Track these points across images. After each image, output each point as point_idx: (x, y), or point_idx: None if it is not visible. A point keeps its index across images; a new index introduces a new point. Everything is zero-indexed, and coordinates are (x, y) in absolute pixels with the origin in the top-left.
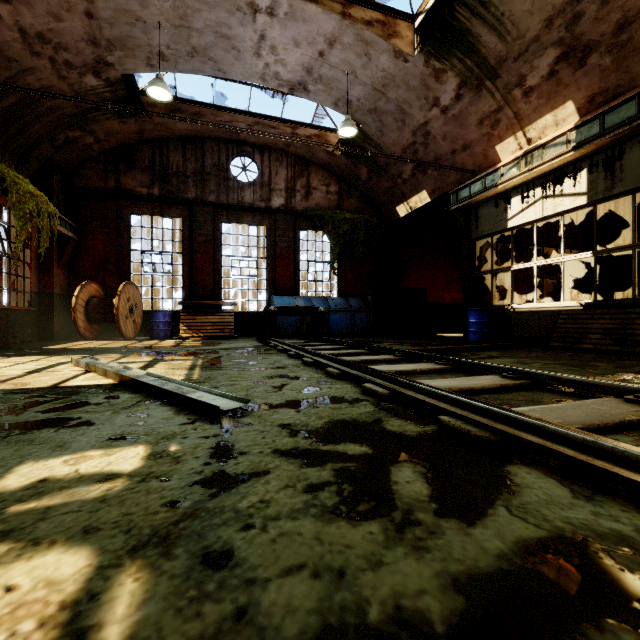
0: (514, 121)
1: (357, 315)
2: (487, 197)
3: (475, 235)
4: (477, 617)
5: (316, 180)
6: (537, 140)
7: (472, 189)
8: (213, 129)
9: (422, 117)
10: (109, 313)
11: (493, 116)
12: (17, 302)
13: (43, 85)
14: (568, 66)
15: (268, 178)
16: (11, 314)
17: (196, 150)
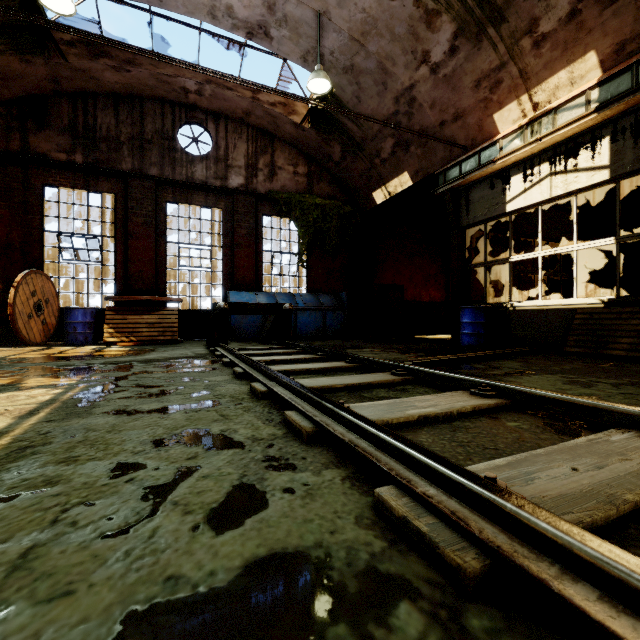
0: (519, 81)
1: (329, 314)
2: (481, 177)
3: (466, 222)
4: None
5: (282, 158)
6: (546, 105)
7: (463, 167)
8: (154, 85)
9: (407, 78)
10: (4, 311)
11: (493, 75)
12: None
13: None
14: (595, 3)
15: (224, 152)
16: None
17: (133, 111)
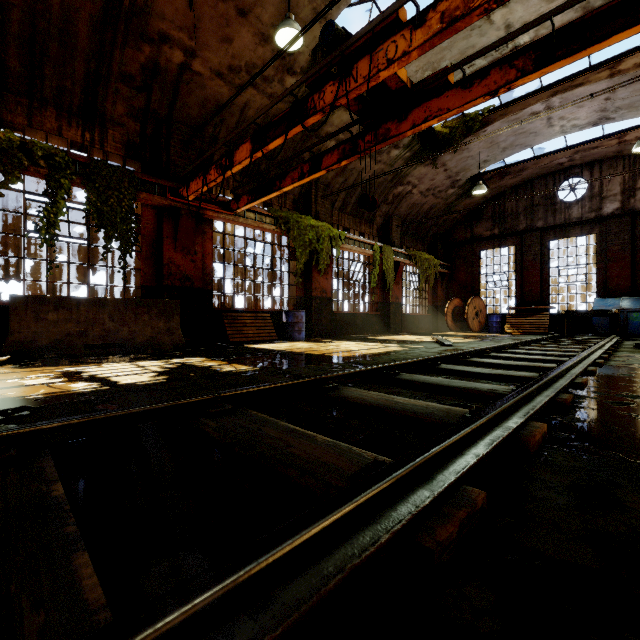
0: None
1: None
2: None
3: None
4: (434, 352)
5: None
6: None
7: None
8: (537, 172)
9: None
10: (464, 316)
11: None
12: (422, 311)
13: (430, 205)
14: None
15: (598, 189)
16: (420, 317)
17: (526, 191)
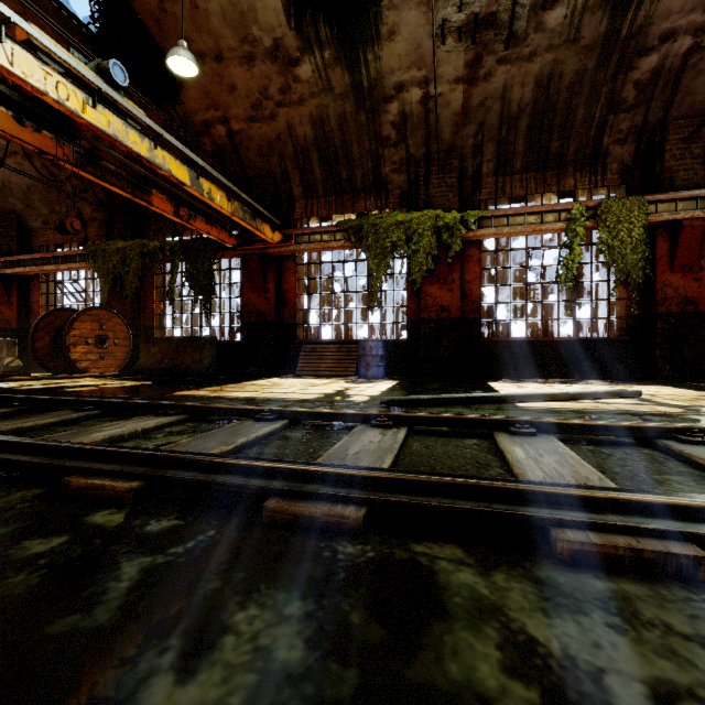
0: None
1: None
2: None
3: None
4: None
5: None
6: None
7: None
8: None
9: None
10: None
11: None
12: None
13: None
14: None
15: None
16: None
17: None
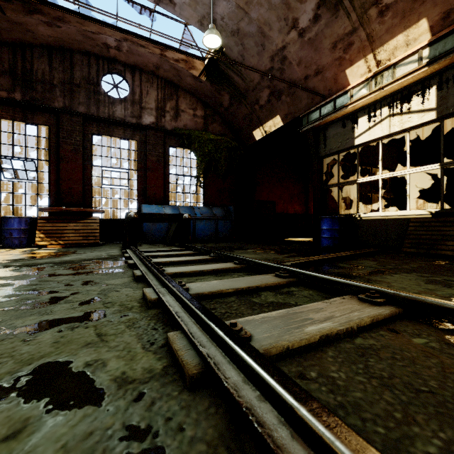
0: (366, 43)
1: (220, 223)
2: (335, 118)
3: (323, 153)
4: None
5: (184, 104)
6: (386, 62)
7: (322, 111)
8: (81, 40)
9: (280, 41)
10: None
11: (347, 39)
12: None
13: None
14: None
15: (139, 97)
16: None
17: (64, 61)
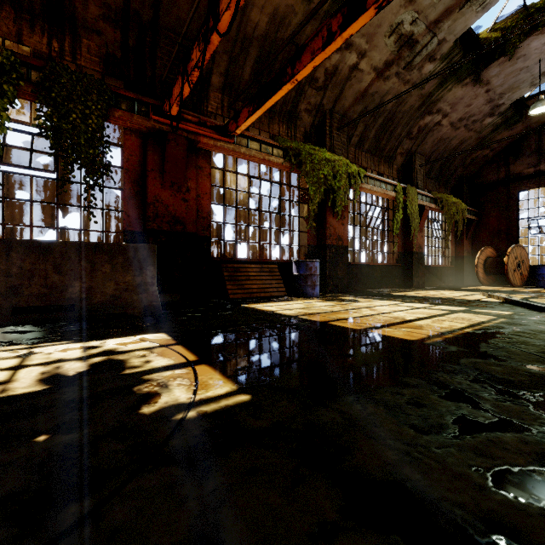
0: None
1: None
2: None
3: None
4: None
5: None
6: None
7: None
8: None
9: None
10: (500, 268)
11: None
12: (445, 263)
13: (459, 140)
14: None
15: None
16: (442, 269)
17: None
